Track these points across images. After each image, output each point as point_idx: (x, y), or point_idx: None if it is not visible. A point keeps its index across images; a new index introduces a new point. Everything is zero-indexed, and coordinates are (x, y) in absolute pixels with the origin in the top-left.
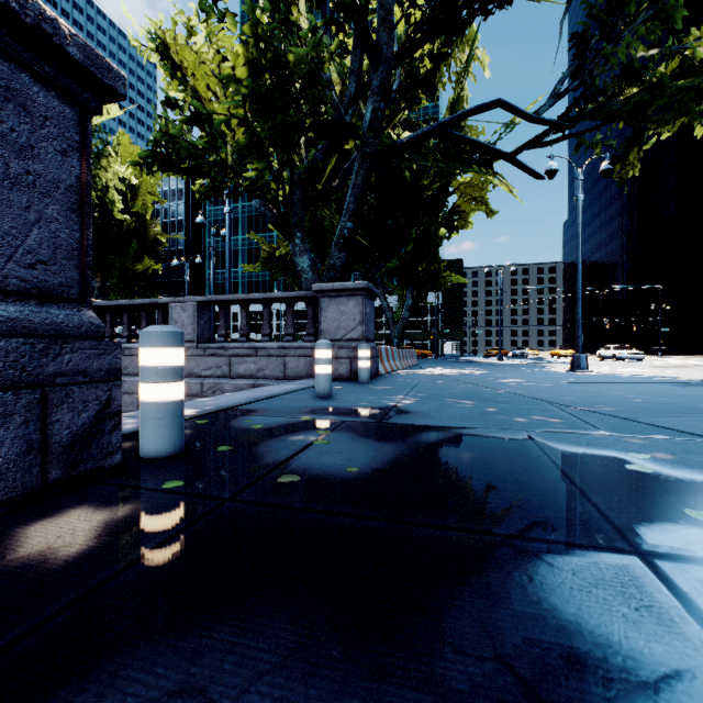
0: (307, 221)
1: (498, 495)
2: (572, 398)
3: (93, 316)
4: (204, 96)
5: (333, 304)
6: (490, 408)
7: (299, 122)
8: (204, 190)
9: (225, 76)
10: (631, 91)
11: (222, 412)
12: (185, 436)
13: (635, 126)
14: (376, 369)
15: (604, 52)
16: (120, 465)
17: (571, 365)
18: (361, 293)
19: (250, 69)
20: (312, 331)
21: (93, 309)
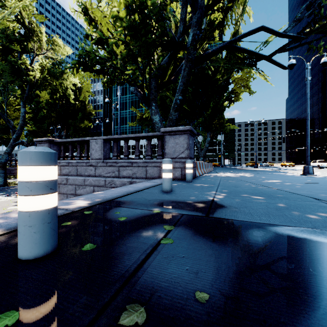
0: (158, 100)
1: None
2: None
3: None
4: (106, 34)
5: (171, 139)
6: (279, 203)
7: (153, 42)
8: (105, 81)
9: (114, 16)
10: None
11: (104, 203)
12: (68, 228)
13: None
14: (194, 174)
15: None
16: None
17: (303, 171)
18: (187, 133)
19: (127, 12)
20: (160, 153)
21: (56, 143)
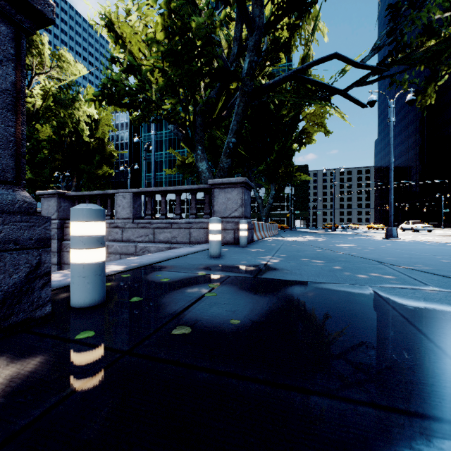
0: (205, 140)
1: (366, 354)
2: (395, 258)
3: (27, 196)
4: (137, 55)
5: (222, 193)
6: (336, 266)
7: (199, 70)
8: (137, 118)
9: (149, 38)
10: (429, 44)
11: (142, 268)
12: (110, 288)
13: (432, 68)
14: (251, 237)
15: (411, 16)
16: (49, 314)
17: (386, 234)
18: (241, 185)
19: (166, 34)
20: (208, 211)
21: (67, 197)
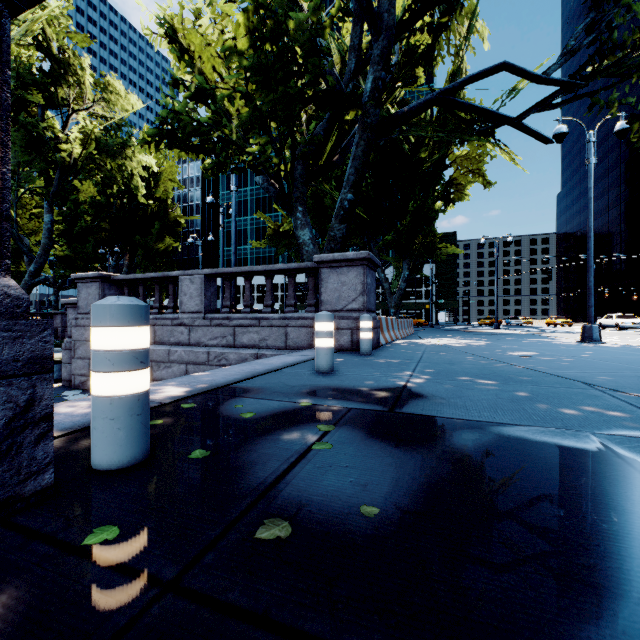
0: (308, 198)
1: None
2: (612, 378)
3: (11, 285)
4: (210, 76)
5: (334, 275)
6: (519, 391)
7: (300, 94)
8: (210, 166)
9: (227, 48)
10: None
11: (214, 391)
12: (160, 429)
13: None
14: (377, 340)
15: None
16: (50, 487)
17: (582, 335)
18: (362, 263)
19: (251, 40)
20: (313, 301)
21: (114, 282)
